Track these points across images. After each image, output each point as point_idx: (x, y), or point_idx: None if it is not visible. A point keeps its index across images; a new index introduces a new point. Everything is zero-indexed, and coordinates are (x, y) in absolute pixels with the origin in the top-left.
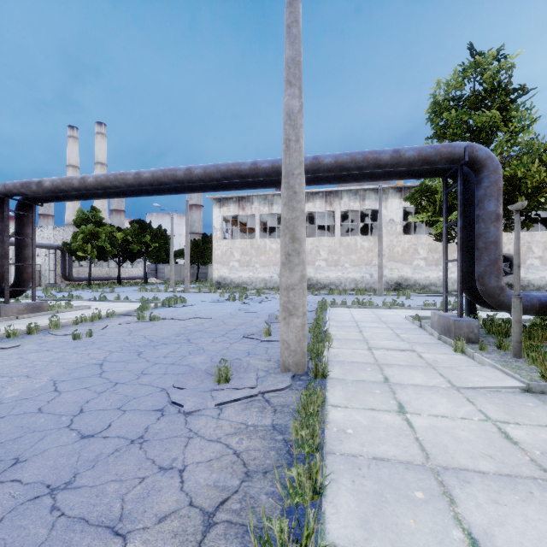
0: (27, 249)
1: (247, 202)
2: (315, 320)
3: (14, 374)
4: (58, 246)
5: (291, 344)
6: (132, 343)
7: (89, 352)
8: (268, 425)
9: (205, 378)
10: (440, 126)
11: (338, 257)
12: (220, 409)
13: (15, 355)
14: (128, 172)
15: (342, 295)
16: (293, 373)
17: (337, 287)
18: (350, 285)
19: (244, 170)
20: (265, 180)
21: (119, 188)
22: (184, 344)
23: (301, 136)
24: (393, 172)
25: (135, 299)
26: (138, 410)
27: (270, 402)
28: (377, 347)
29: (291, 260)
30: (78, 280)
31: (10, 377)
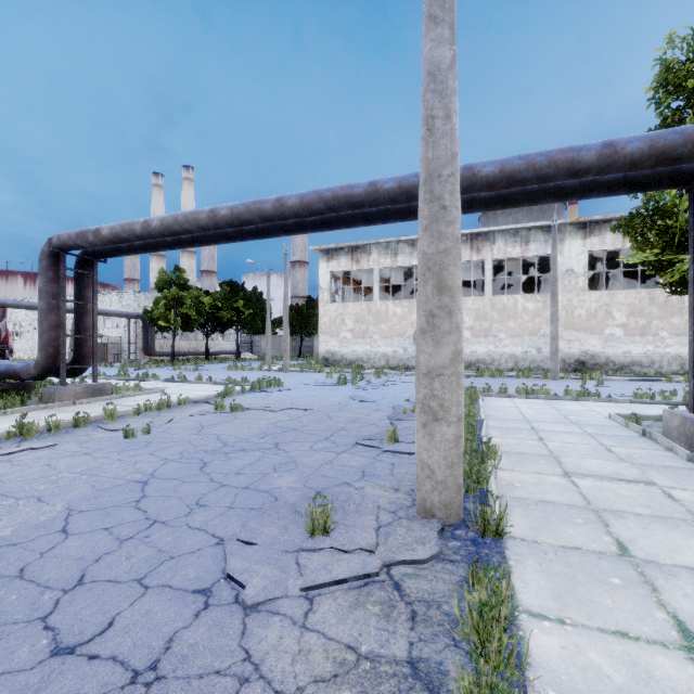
0: (88, 317)
1: (363, 253)
2: (465, 417)
3: (24, 494)
4: (138, 315)
5: (437, 470)
6: (199, 446)
7: (137, 460)
8: (402, 659)
9: (291, 521)
10: (673, 109)
11: (490, 325)
12: (308, 601)
13: (43, 461)
14: (201, 209)
15: (496, 377)
16: (441, 524)
17: (487, 366)
18: (507, 363)
19: (358, 195)
20: (388, 211)
21: (190, 232)
22: (268, 452)
23: (453, 109)
24: (597, 183)
25: (220, 380)
26: (168, 589)
27: (403, 592)
28: (580, 472)
29: (435, 324)
30: (160, 355)
31: (17, 499)
